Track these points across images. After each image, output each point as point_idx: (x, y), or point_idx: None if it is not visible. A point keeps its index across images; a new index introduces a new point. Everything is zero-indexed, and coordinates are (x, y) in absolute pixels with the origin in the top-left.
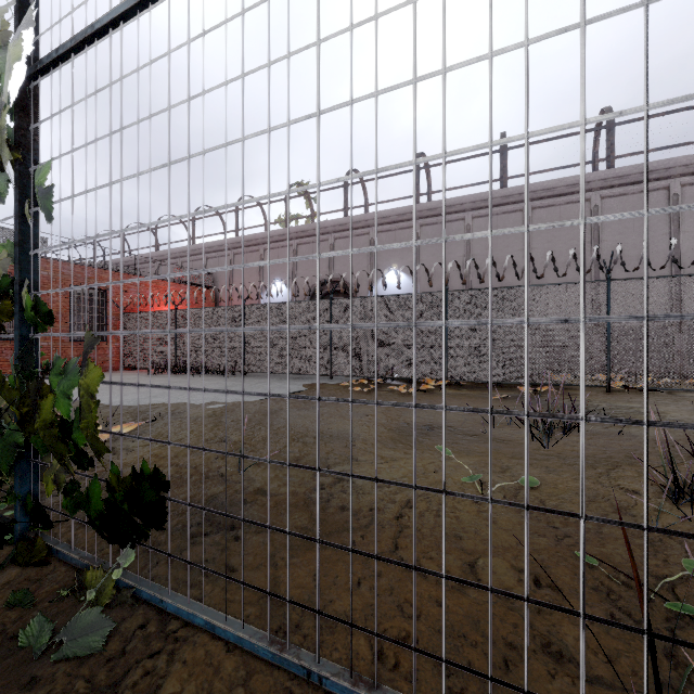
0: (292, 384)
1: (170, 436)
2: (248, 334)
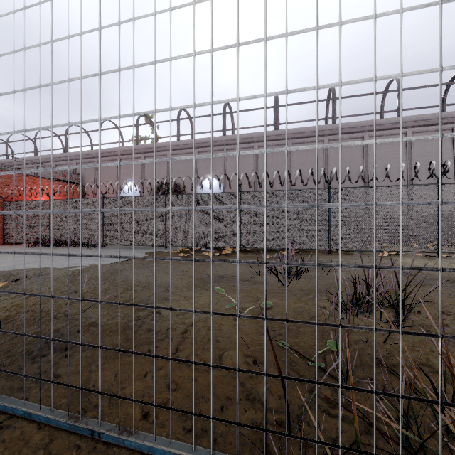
0: (137, 252)
1: (33, 291)
2: (107, 218)
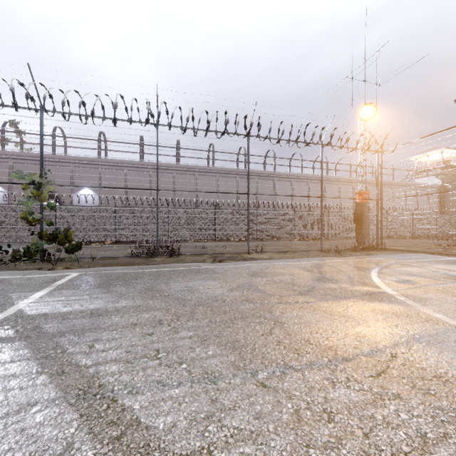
0: None
1: None
2: None
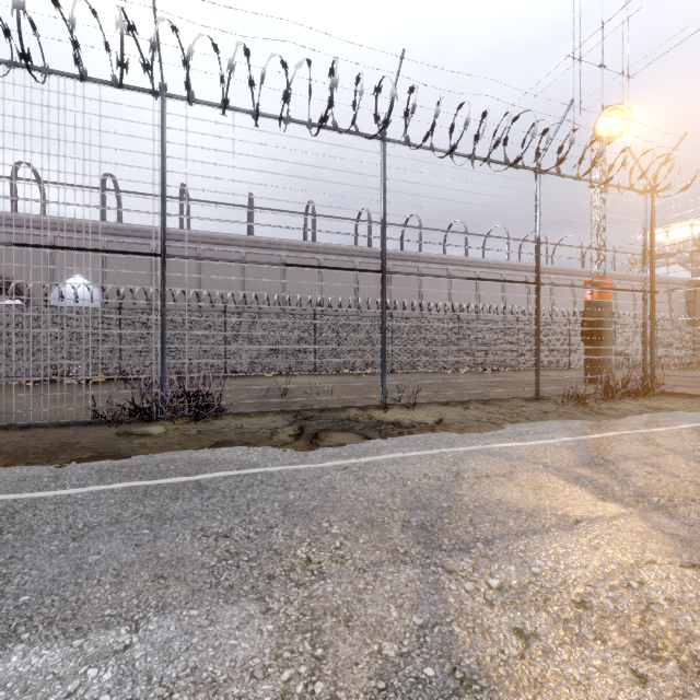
0: None
1: None
2: None
